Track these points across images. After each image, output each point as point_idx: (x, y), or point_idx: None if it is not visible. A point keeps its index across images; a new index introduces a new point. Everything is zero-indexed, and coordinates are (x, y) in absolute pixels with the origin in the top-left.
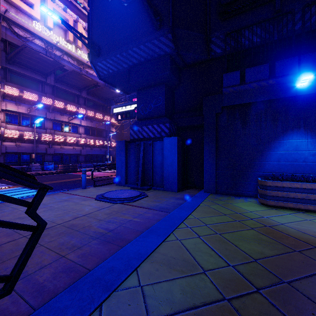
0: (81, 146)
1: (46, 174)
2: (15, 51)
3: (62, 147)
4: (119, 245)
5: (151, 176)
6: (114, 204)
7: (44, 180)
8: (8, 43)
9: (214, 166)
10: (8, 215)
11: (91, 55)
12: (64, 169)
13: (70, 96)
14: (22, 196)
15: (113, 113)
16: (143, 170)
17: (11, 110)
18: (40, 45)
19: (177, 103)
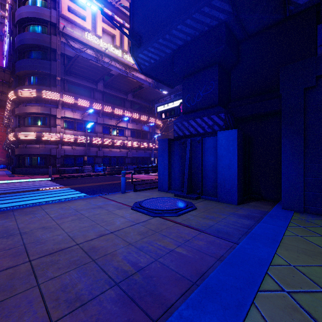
0: (127, 149)
1: (95, 175)
2: (70, 62)
3: (110, 150)
4: (148, 314)
5: (200, 182)
6: (153, 217)
7: (91, 182)
8: (66, 57)
9: (301, 169)
10: (36, 221)
11: (132, 47)
12: (111, 171)
13: (117, 100)
14: (65, 197)
15: (156, 112)
16: (190, 173)
17: (68, 117)
18: (91, 54)
19: (233, 88)
